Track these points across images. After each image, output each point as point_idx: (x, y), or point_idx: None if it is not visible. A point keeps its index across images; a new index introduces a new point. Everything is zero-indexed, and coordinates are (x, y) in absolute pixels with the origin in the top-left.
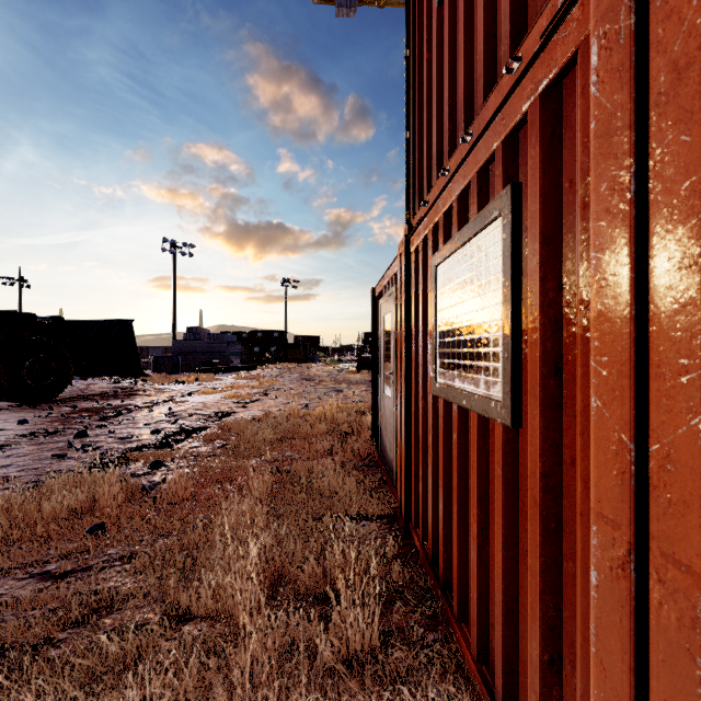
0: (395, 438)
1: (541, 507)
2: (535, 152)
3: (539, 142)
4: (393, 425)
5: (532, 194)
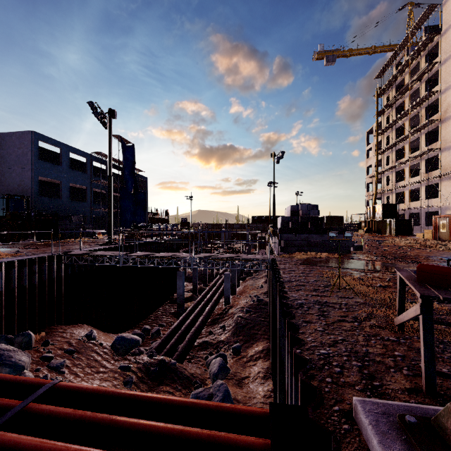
0: (448, 236)
1: None
2: None
3: None
4: (447, 235)
5: None
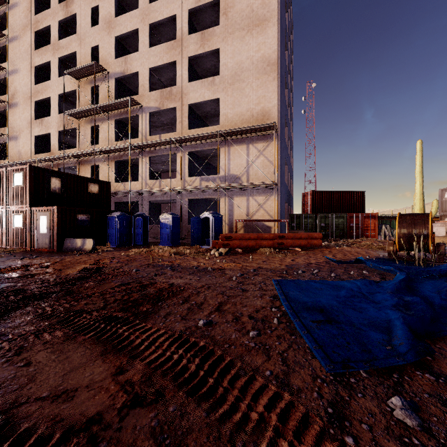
0: None
1: (2, 231)
2: (1, 213)
3: (2, 213)
4: None
5: (1, 215)
